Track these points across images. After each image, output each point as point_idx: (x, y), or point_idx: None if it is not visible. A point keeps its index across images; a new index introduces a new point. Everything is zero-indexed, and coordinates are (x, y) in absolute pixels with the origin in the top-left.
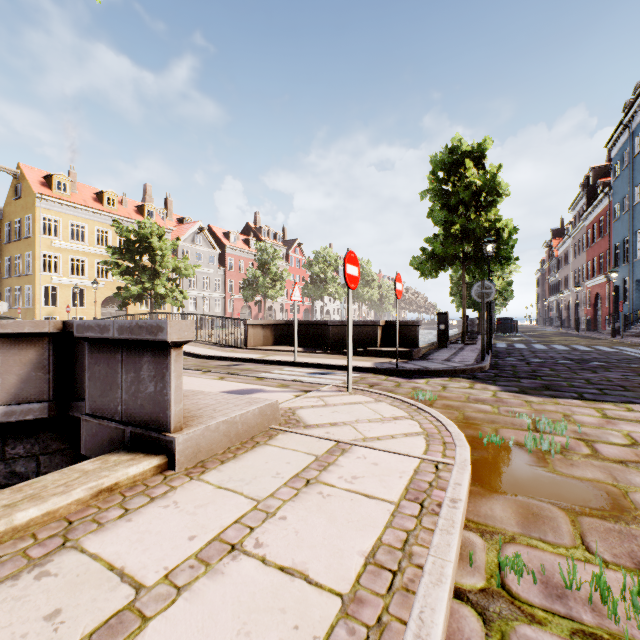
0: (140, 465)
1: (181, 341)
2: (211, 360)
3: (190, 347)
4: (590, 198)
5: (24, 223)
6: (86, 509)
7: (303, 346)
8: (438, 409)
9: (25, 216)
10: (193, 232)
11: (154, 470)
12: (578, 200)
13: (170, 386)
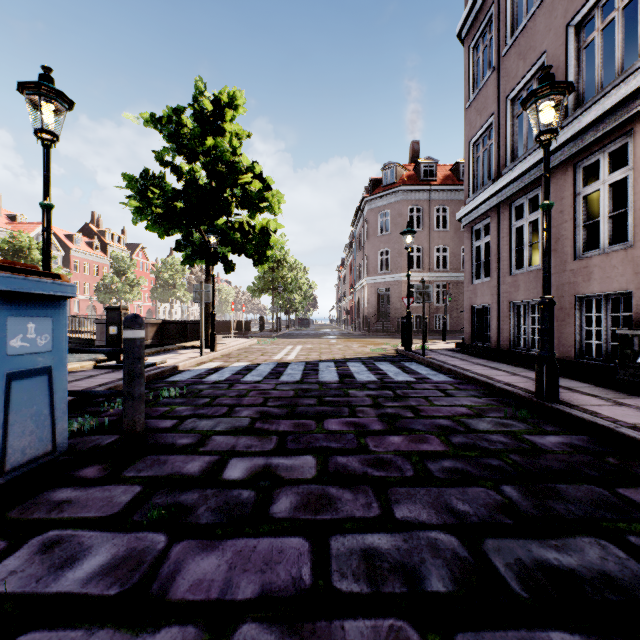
0: None
1: None
2: None
3: None
4: (351, 248)
5: None
6: None
7: None
8: None
9: None
10: (36, 233)
11: None
12: (346, 248)
13: None
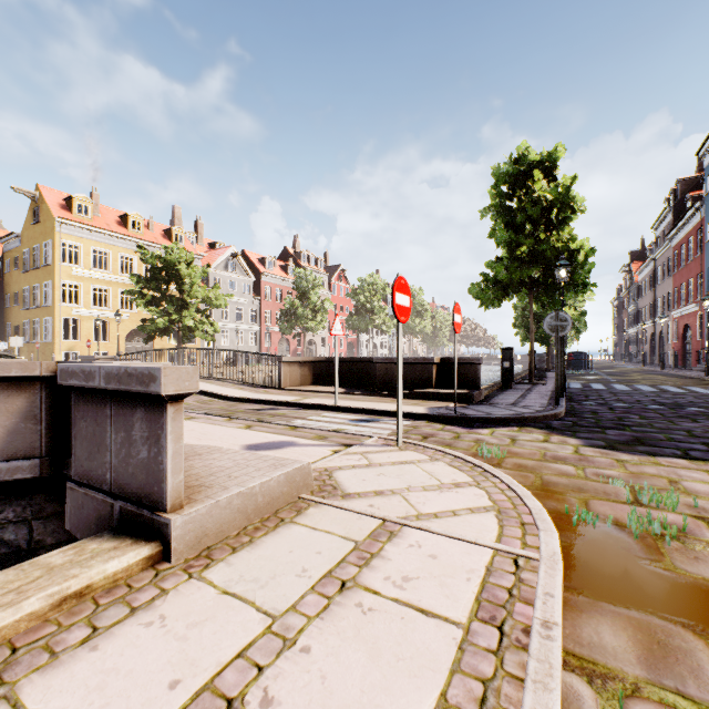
0: (124, 558)
1: (180, 394)
2: (240, 403)
3: (218, 387)
4: (677, 215)
5: (43, 250)
6: (41, 626)
7: (346, 386)
8: (508, 470)
9: (44, 242)
10: (226, 258)
11: (143, 563)
12: (663, 217)
13: (166, 452)
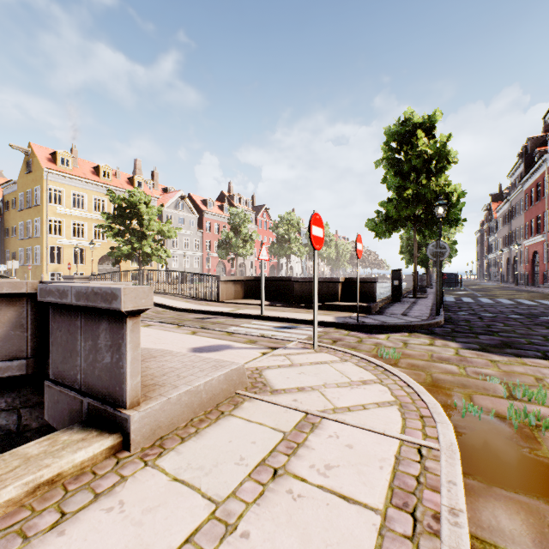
0: (90, 448)
1: (137, 309)
2: (187, 313)
3: (170, 300)
4: (528, 165)
5: (34, 193)
6: (17, 511)
7: (270, 300)
8: (404, 369)
9: (35, 187)
10: (176, 200)
11: (106, 452)
12: (516, 167)
13: (126, 358)
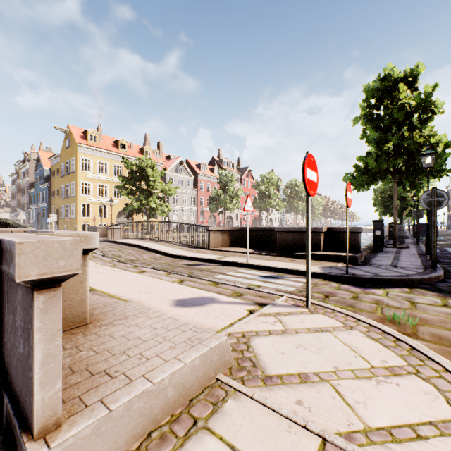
0: None
1: (51, 277)
2: (180, 259)
3: (166, 247)
4: None
5: (71, 163)
6: None
7: (254, 248)
8: (431, 344)
9: (71, 158)
10: (176, 165)
11: None
12: None
13: (33, 356)
